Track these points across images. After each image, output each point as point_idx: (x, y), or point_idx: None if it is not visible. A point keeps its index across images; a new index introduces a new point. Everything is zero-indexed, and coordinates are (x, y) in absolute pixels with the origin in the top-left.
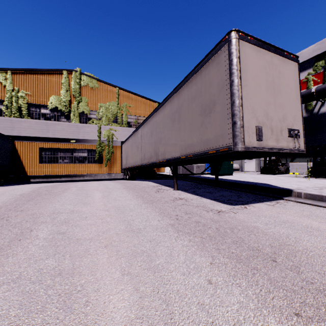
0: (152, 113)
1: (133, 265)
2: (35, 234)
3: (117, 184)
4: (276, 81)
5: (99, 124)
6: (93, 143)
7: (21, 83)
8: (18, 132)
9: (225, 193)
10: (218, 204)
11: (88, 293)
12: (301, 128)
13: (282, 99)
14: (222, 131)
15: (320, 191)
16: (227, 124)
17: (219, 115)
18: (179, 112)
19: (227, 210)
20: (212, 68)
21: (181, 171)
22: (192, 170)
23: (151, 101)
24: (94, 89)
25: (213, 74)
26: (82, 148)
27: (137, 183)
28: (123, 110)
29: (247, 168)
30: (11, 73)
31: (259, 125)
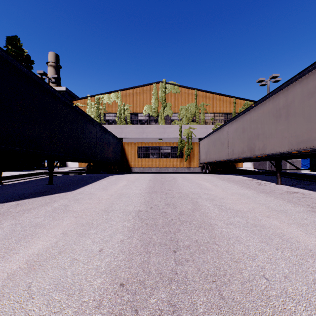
0: (245, 111)
1: (308, 230)
2: (203, 204)
3: (209, 176)
4: None
5: (179, 124)
6: (175, 141)
7: (126, 99)
8: (124, 135)
9: None
10: None
11: (291, 237)
12: None
13: None
14: None
15: None
16: None
17: None
18: (287, 108)
19: None
20: None
21: (268, 167)
22: (284, 165)
23: (227, 97)
24: (176, 94)
25: None
26: (167, 146)
27: (227, 176)
28: (200, 110)
29: None
30: (121, 93)
31: None
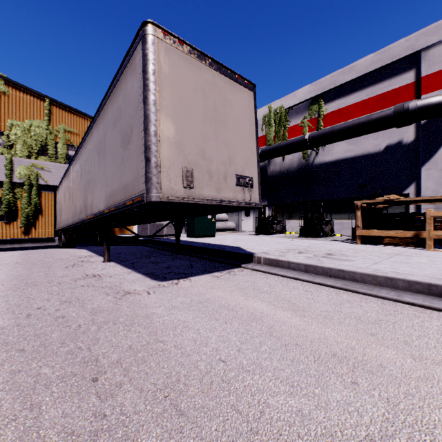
0: (82, 142)
1: None
2: None
3: (15, 256)
4: (221, 109)
5: (8, 154)
6: None
7: None
8: None
9: (179, 262)
10: (143, 281)
11: None
12: (256, 176)
13: (229, 134)
14: (137, 172)
15: (283, 255)
16: (142, 161)
17: (135, 147)
18: (104, 141)
19: (145, 289)
20: (130, 75)
21: (149, 233)
22: (162, 230)
23: None
24: None
25: (131, 85)
26: None
27: (58, 252)
28: (59, 136)
29: (244, 227)
30: None
31: (188, 165)
